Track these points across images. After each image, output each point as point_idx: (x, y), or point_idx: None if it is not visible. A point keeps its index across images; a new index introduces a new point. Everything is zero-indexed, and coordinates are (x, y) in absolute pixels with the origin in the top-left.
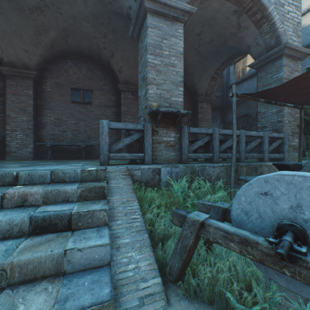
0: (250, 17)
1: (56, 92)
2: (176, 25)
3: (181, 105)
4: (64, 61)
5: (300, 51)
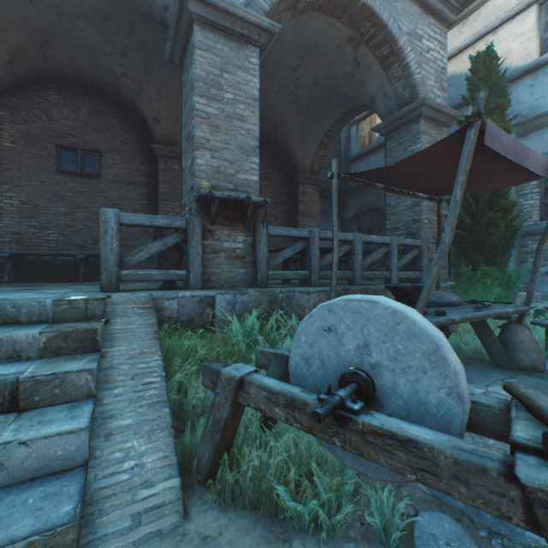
0: (373, 51)
1: (25, 150)
2: (247, 51)
3: (256, 187)
4: (42, 91)
5: (444, 112)
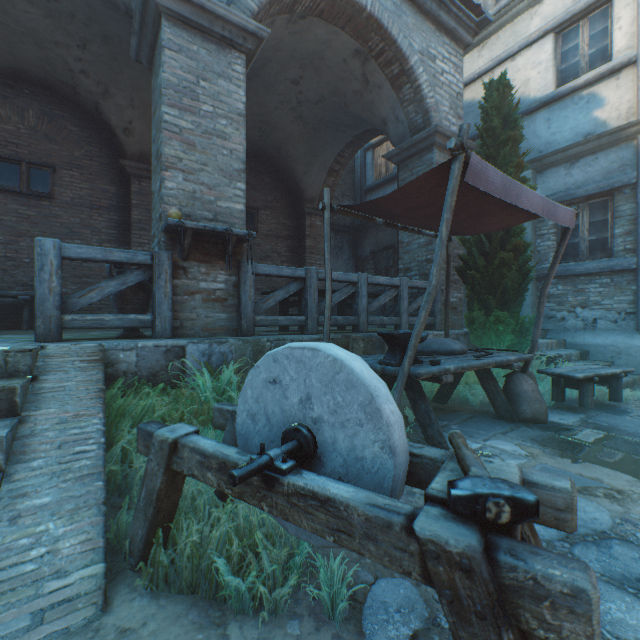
0: (383, 68)
1: None
2: (230, 56)
3: (241, 218)
4: None
5: None
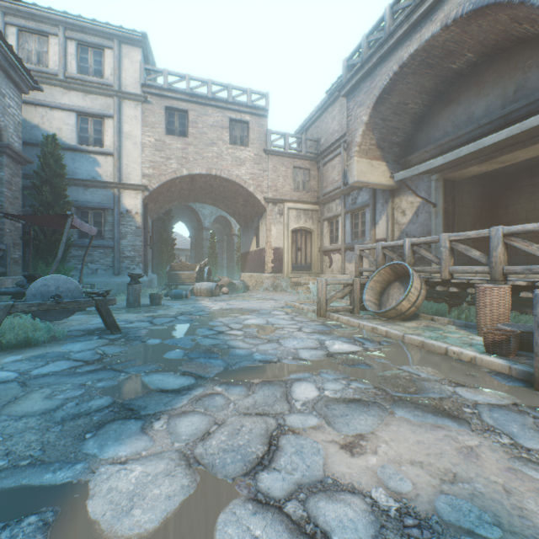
0: None
1: None
2: None
3: None
4: None
5: (23, 157)
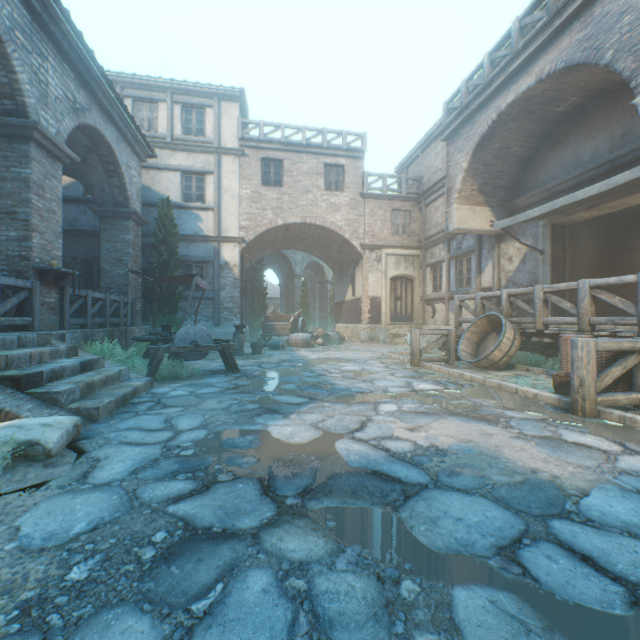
0: (103, 162)
1: None
2: (57, 165)
3: (61, 260)
4: None
5: (143, 220)
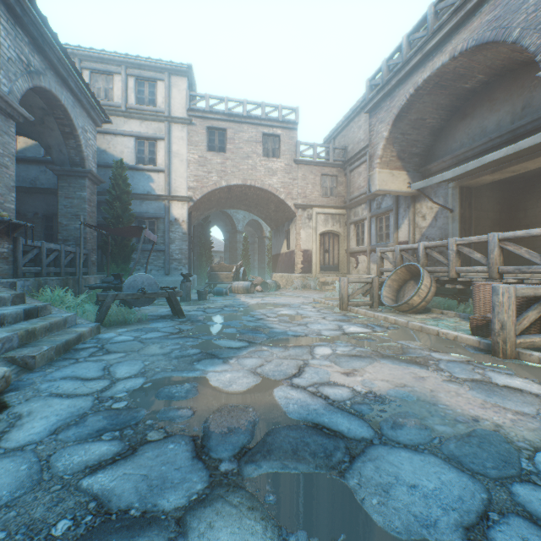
0: (59, 125)
1: None
2: (10, 123)
3: (14, 213)
4: None
5: (99, 179)
